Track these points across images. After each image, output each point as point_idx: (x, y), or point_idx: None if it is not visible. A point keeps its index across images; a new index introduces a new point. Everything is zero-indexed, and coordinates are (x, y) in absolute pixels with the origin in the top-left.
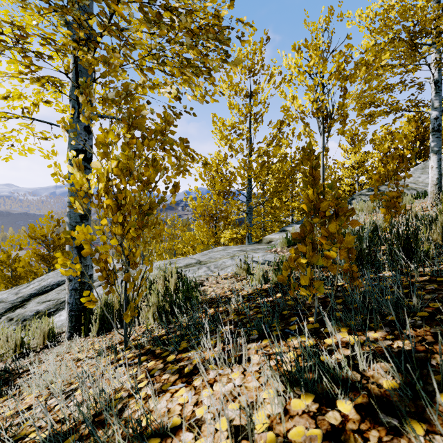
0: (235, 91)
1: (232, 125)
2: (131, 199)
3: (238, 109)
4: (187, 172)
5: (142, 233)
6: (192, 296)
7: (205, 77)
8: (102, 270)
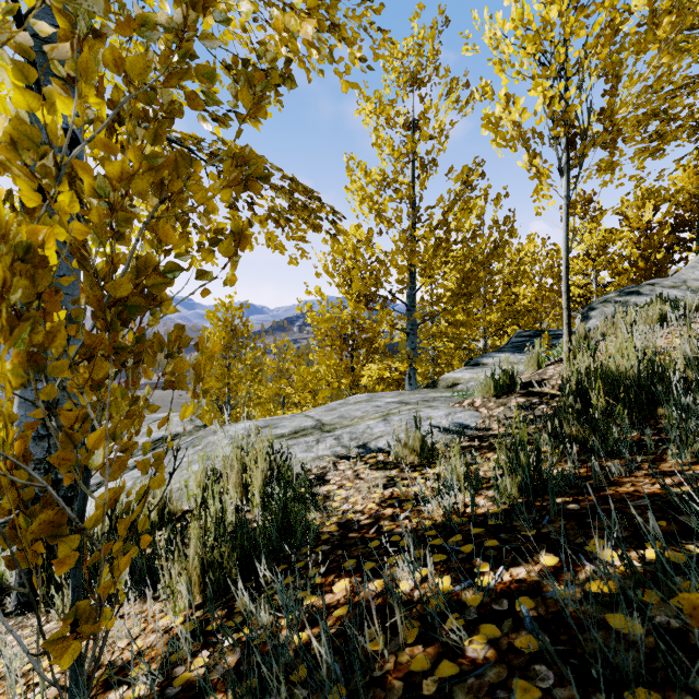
0: (387, 119)
1: (383, 174)
2: (7, 235)
3: (392, 146)
4: (265, 181)
5: (227, 368)
6: (295, 524)
7: (331, 28)
8: (2, 485)
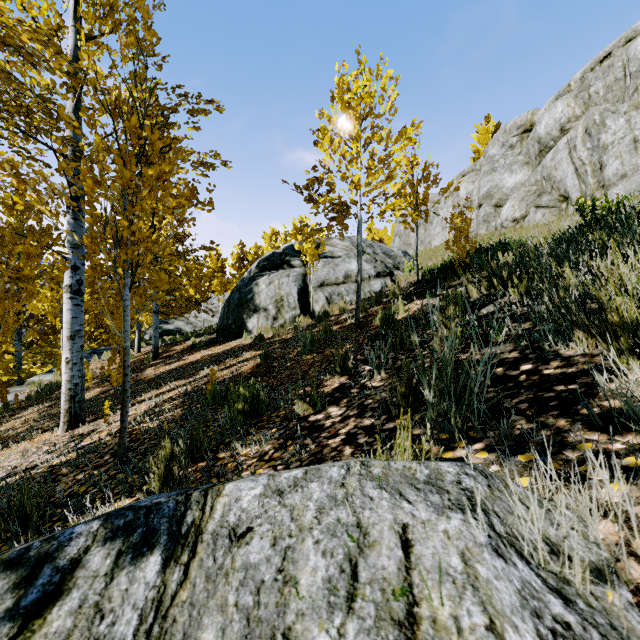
0: None
1: None
2: None
3: None
4: None
5: None
6: None
7: None
8: None
